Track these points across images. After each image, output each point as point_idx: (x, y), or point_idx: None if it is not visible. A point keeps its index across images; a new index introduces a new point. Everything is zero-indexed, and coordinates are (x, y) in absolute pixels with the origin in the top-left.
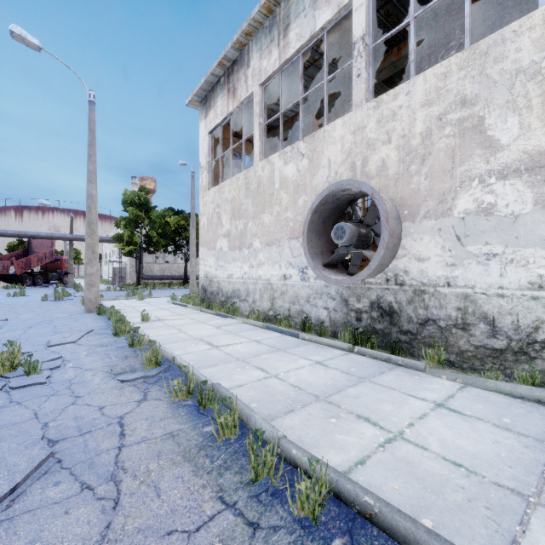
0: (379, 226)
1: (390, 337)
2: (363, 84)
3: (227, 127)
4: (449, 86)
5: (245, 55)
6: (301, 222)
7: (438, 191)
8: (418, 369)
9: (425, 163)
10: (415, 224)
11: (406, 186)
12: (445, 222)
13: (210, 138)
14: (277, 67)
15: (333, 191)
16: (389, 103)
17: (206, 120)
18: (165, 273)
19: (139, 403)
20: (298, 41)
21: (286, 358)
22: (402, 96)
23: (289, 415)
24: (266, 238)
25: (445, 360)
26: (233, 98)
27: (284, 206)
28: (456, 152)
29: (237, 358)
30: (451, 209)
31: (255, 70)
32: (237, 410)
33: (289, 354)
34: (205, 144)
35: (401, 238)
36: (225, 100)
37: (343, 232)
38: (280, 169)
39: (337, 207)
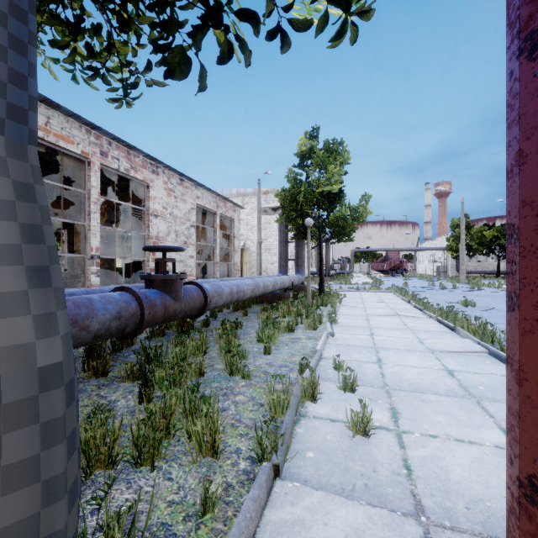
0: None
1: None
2: None
3: None
4: None
5: None
6: None
7: None
8: None
9: None
10: None
11: None
12: None
13: None
14: None
15: None
16: None
17: None
18: (477, 269)
19: None
20: None
21: None
22: None
23: None
24: None
25: None
26: None
27: None
28: None
29: None
30: None
31: None
32: None
33: None
34: None
35: None
36: None
37: None
38: None
39: None
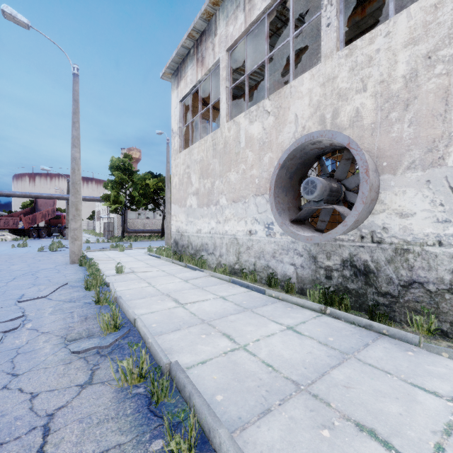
0: (351, 180)
1: (365, 298)
2: (333, 33)
3: (197, 96)
4: (440, 18)
5: (212, 25)
6: (266, 179)
7: (427, 138)
8: (410, 342)
9: (409, 109)
10: (397, 176)
11: (385, 135)
12: (436, 173)
13: (181, 106)
14: (242, 31)
15: (302, 144)
16: (364, 48)
17: (178, 90)
18: (146, 227)
19: (80, 389)
20: (263, 1)
21: (254, 321)
22: (380, 39)
23: (264, 421)
24: (232, 195)
25: (436, 329)
26: (202, 66)
27: (250, 164)
28: (451, 91)
29: (202, 320)
30: (444, 157)
31: (221, 37)
32: (196, 412)
33: (258, 315)
34: (177, 111)
35: (379, 192)
36: (194, 70)
37: (314, 187)
38: (246, 129)
39: (305, 162)
